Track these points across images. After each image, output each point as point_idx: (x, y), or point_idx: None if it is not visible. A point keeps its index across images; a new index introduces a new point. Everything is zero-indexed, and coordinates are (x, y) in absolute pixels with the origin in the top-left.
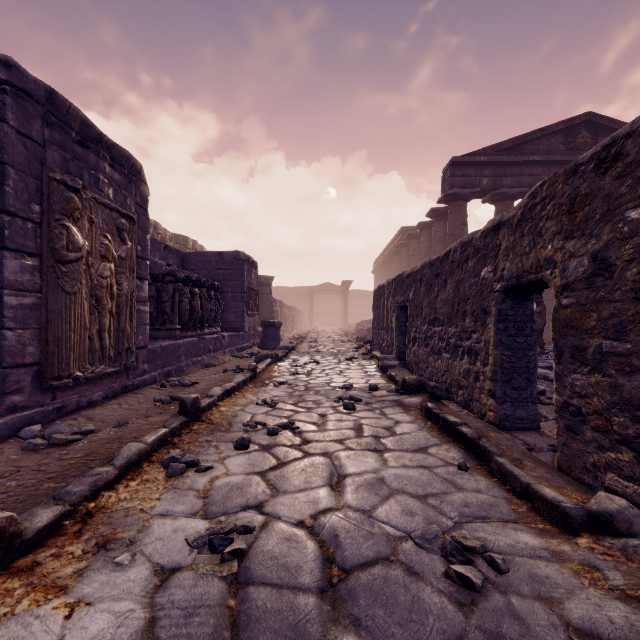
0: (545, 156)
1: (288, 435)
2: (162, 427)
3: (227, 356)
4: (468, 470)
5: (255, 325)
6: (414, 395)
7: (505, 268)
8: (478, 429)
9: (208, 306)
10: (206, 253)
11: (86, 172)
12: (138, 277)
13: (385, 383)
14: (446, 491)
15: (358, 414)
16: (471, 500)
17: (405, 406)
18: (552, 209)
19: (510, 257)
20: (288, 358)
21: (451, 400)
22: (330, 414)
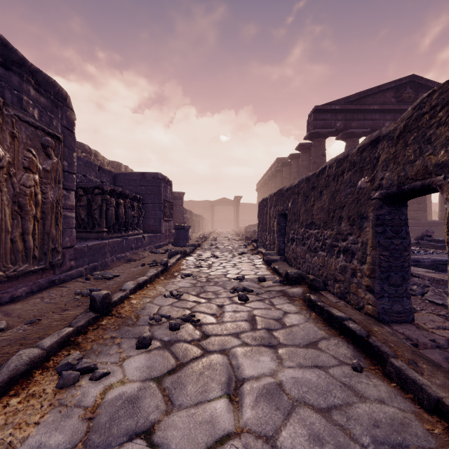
0: (381, 106)
1: (189, 329)
2: (67, 326)
3: (147, 252)
4: (363, 371)
5: (170, 228)
6: (296, 286)
7: (384, 177)
8: (361, 323)
9: (131, 213)
10: (132, 173)
11: (8, 91)
12: (65, 188)
13: (270, 274)
14: (348, 401)
15: (251, 305)
16: (378, 416)
17: (289, 296)
18: (445, 115)
19: (390, 167)
20: (194, 253)
21: (327, 291)
22: (227, 305)
